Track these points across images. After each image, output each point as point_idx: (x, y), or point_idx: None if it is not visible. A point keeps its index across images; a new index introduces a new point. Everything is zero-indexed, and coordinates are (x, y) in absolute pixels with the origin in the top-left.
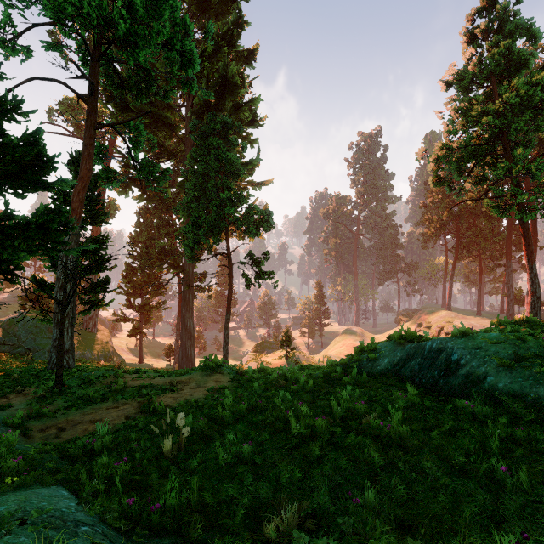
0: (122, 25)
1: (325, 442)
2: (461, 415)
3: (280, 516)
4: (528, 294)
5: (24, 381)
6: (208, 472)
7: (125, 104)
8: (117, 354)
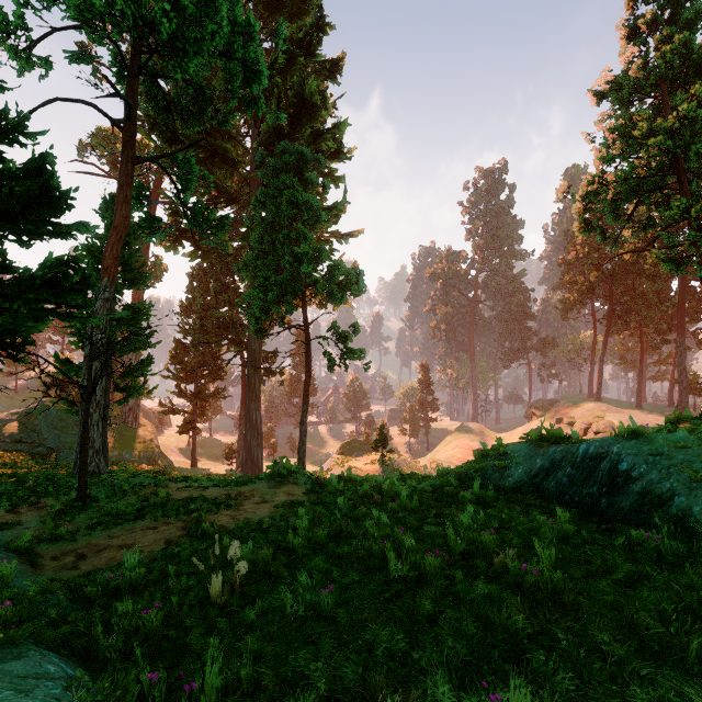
0: (166, 25)
1: (440, 590)
2: (640, 552)
3: None
4: None
5: (40, 490)
6: (271, 629)
7: (173, 133)
8: (164, 456)
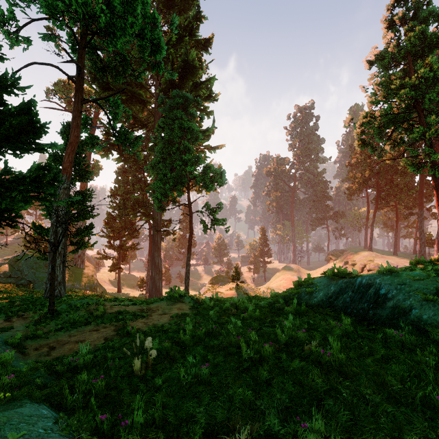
0: (103, 18)
1: (273, 366)
2: (391, 343)
3: (235, 437)
4: (437, 238)
5: (24, 307)
6: (171, 390)
7: (106, 84)
8: (100, 285)
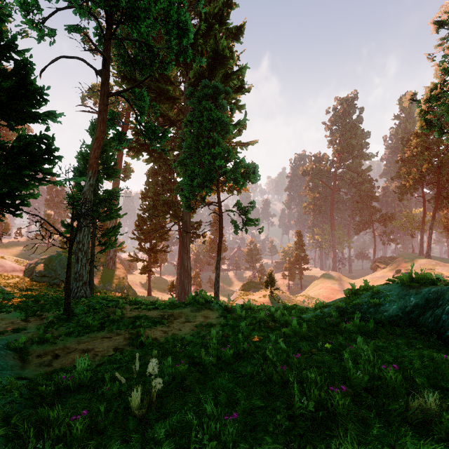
0: None
1: (354, 437)
2: None
3: None
4: None
5: (46, 306)
6: None
7: (135, 81)
8: (131, 288)
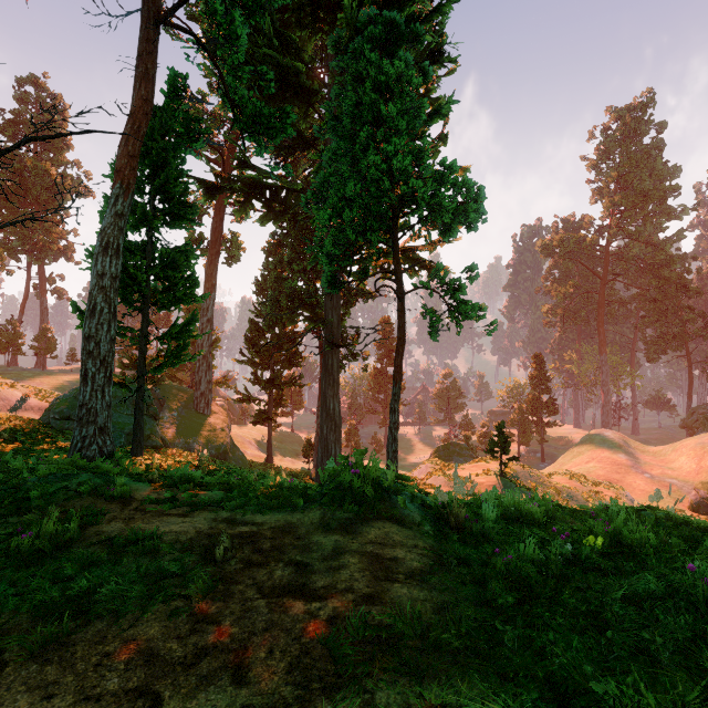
0: None
1: None
2: None
3: None
4: None
5: None
6: None
7: None
8: (236, 448)
